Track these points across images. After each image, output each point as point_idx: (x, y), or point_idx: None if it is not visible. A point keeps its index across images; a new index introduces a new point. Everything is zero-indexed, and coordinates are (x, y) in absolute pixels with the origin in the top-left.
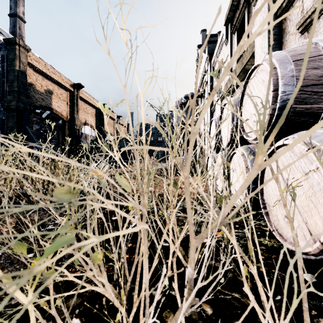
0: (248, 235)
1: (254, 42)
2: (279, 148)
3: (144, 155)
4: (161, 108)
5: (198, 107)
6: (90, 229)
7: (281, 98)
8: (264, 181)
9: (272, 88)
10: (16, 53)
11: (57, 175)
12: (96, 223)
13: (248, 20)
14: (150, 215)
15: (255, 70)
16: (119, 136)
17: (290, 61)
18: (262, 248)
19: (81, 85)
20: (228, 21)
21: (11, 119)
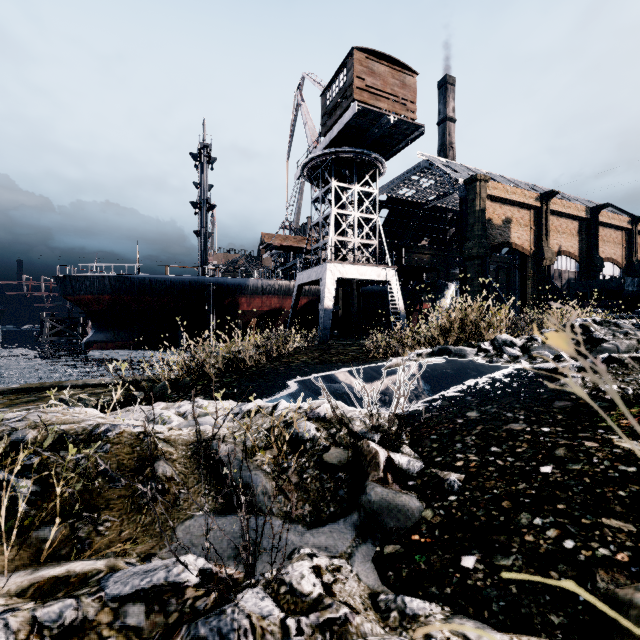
0: None
1: None
2: None
3: None
4: None
5: None
6: None
7: None
8: None
9: None
10: (476, 191)
11: None
12: None
13: None
14: None
15: None
16: None
17: None
18: None
19: (553, 192)
20: None
21: (471, 269)
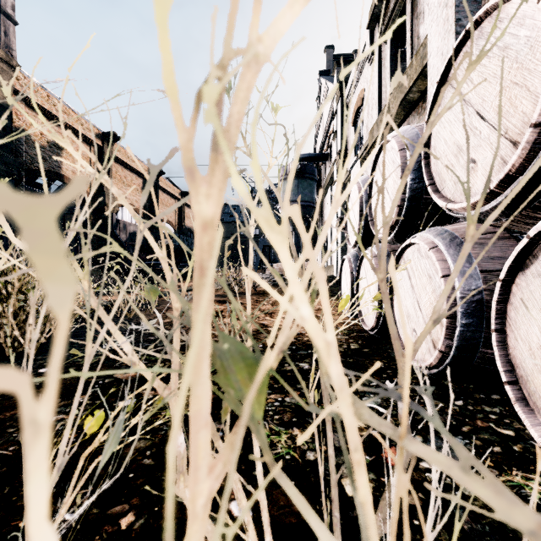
0: None
1: (425, 48)
2: None
3: None
4: (228, 90)
5: None
6: None
7: None
8: (508, 312)
9: None
10: None
11: (8, 297)
12: None
13: (412, 14)
14: None
15: (475, 34)
16: None
17: None
18: None
19: (115, 136)
20: (375, 21)
21: None
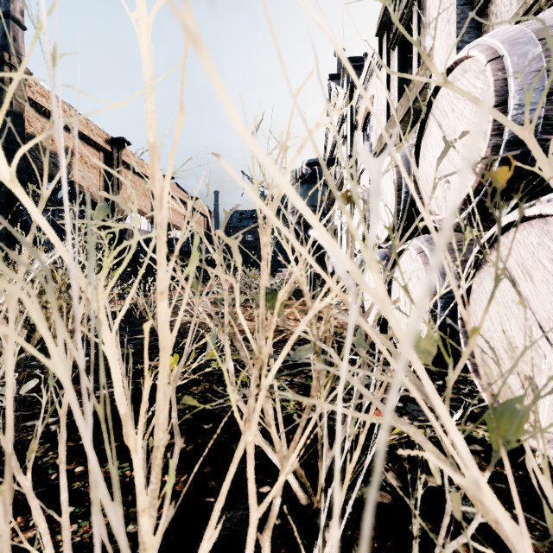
0: (542, 482)
1: None
2: (509, 229)
3: (155, 189)
4: None
5: (337, 99)
6: (40, 427)
7: (514, 120)
8: (470, 303)
9: (493, 99)
10: (4, 79)
11: None
12: (64, 409)
13: (419, 24)
14: (185, 397)
15: (449, 77)
16: (15, 73)
17: (534, 40)
18: (475, 448)
19: (124, 141)
20: (384, 29)
21: None
